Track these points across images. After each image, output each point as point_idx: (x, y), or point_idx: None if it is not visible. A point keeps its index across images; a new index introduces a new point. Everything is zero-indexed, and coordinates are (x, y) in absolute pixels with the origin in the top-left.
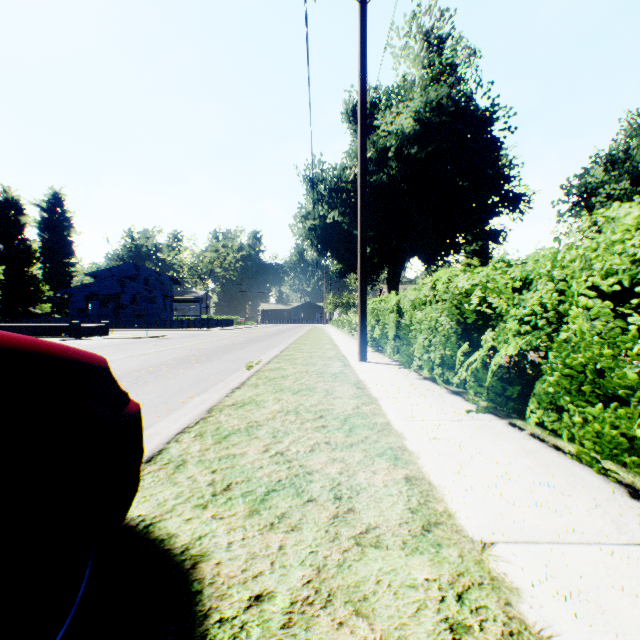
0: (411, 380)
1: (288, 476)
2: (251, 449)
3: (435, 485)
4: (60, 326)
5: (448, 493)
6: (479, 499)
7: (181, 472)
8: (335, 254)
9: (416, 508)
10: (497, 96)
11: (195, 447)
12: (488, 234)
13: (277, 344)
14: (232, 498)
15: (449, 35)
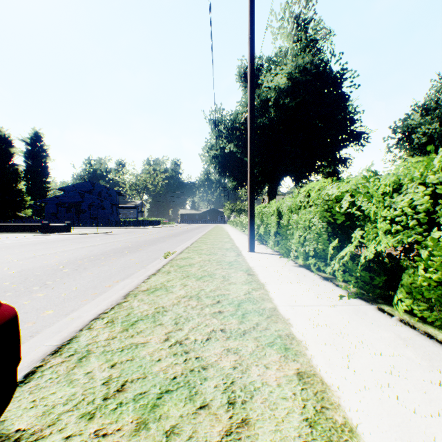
0: (289, 267)
1: (183, 372)
2: (153, 337)
3: (328, 384)
4: (35, 225)
5: (343, 395)
6: (376, 404)
7: (81, 366)
8: (231, 174)
9: (314, 419)
10: (346, 62)
11: (103, 335)
12: (338, 160)
13: (189, 238)
14: (123, 403)
15: (312, 18)
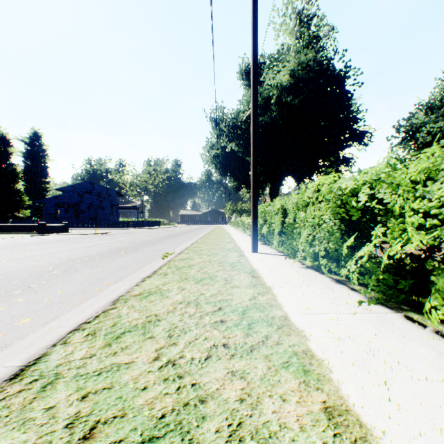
0: (297, 269)
1: (175, 407)
2: (140, 355)
3: (367, 426)
4: (32, 225)
5: None
6: None
7: (43, 398)
8: (232, 174)
9: None
10: (349, 60)
11: (80, 352)
12: (341, 160)
13: (189, 239)
14: None
15: (315, 14)
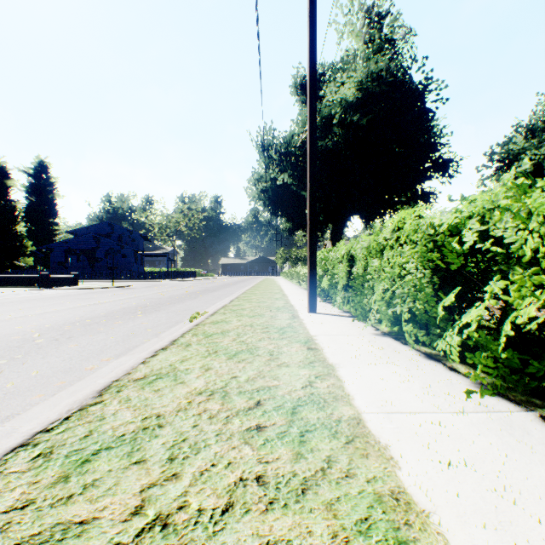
0: (369, 337)
1: None
2: (111, 504)
3: None
4: (33, 277)
5: None
6: None
7: None
8: (285, 213)
9: None
10: (430, 70)
11: (8, 496)
12: (420, 196)
13: (230, 294)
14: None
15: (388, 12)
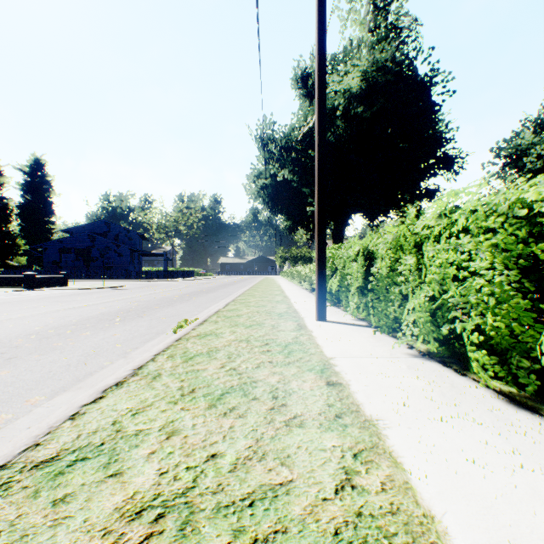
0: (406, 360)
1: None
2: None
3: None
4: (20, 277)
5: None
6: None
7: None
8: (285, 211)
9: None
10: (437, 61)
11: None
12: (424, 193)
13: (226, 295)
14: None
15: None
